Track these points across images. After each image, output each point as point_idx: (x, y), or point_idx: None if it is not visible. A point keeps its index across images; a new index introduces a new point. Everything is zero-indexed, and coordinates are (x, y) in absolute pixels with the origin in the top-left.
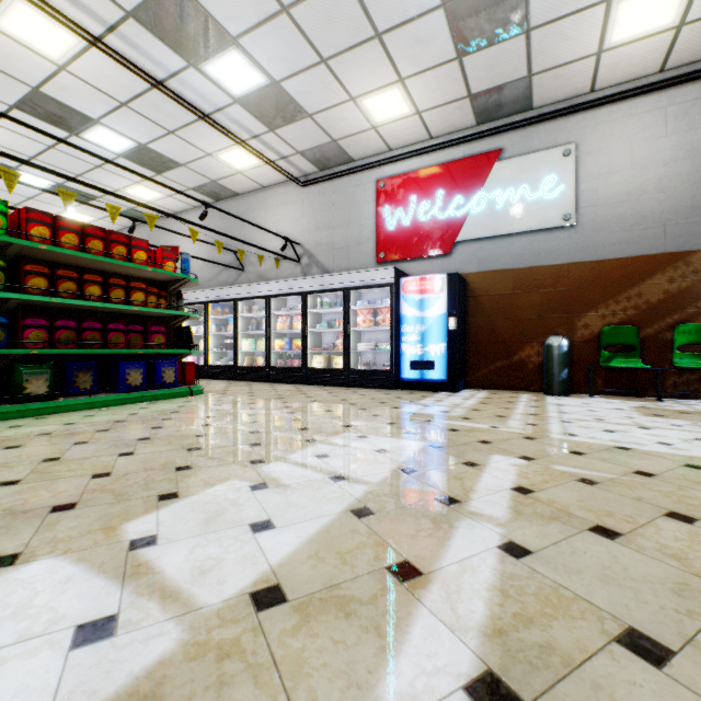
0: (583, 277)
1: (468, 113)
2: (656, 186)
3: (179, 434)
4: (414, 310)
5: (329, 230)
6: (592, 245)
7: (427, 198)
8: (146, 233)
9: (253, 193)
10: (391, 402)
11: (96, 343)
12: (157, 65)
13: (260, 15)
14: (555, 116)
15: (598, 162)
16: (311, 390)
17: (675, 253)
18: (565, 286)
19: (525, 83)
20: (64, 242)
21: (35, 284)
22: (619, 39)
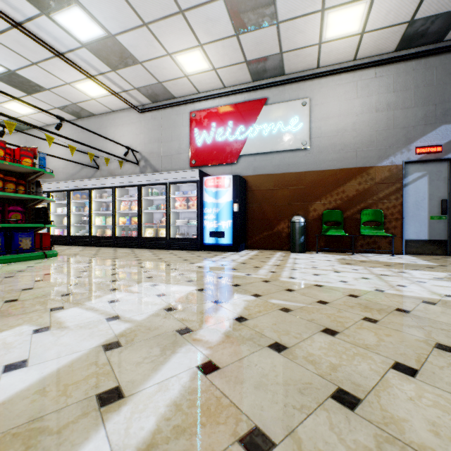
0: (313, 180)
1: (246, 73)
2: (352, 128)
3: (8, 289)
4: (212, 198)
5: (158, 143)
6: (318, 161)
7: (222, 126)
8: (24, 139)
9: (105, 114)
10: (191, 259)
11: None
12: (14, 9)
13: None
14: (298, 80)
15: (321, 111)
16: (141, 252)
17: (362, 168)
18: (303, 185)
19: (279, 57)
20: None
21: None
22: (330, 37)
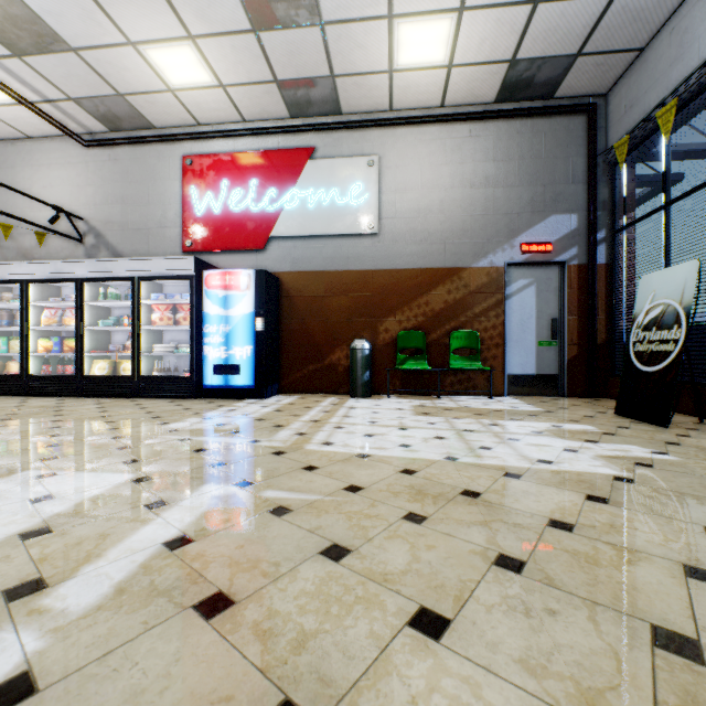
0: (384, 284)
1: (279, 101)
2: (439, 208)
3: None
4: (218, 308)
5: (123, 206)
6: (391, 255)
7: (240, 186)
8: None
9: (13, 142)
10: (168, 416)
11: None
12: None
13: None
14: (362, 126)
15: (396, 178)
16: (77, 405)
17: (452, 268)
18: (370, 291)
19: (330, 83)
20: None
21: None
22: (405, 63)
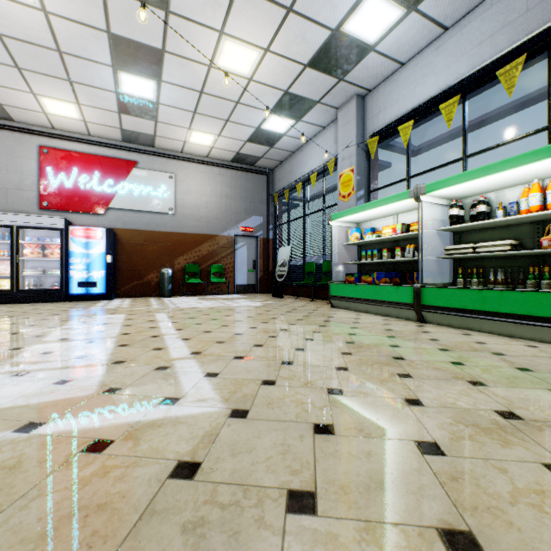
0: (178, 240)
1: (118, 134)
2: (206, 205)
3: None
4: (82, 249)
5: None
6: (182, 225)
7: (87, 174)
8: None
9: None
10: (77, 307)
11: None
12: None
13: None
14: (166, 157)
15: (184, 187)
16: None
17: (212, 235)
18: (170, 243)
19: (152, 137)
20: None
21: None
22: (193, 141)
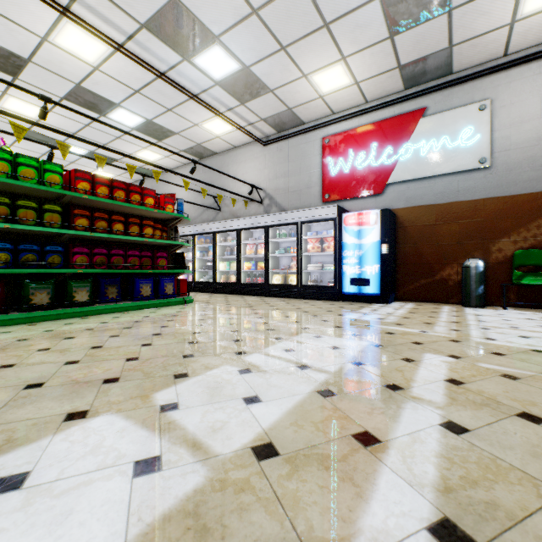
0: (497, 210)
1: (397, 80)
2: None
3: (180, 331)
4: (353, 239)
5: (285, 178)
6: (505, 183)
7: (363, 150)
8: (150, 185)
9: (227, 152)
10: (336, 311)
11: (120, 265)
12: (161, 61)
13: (236, 18)
14: (472, 78)
15: (510, 114)
16: (272, 301)
17: None
18: (481, 217)
19: (446, 53)
20: (99, 193)
21: (80, 223)
22: (530, 10)
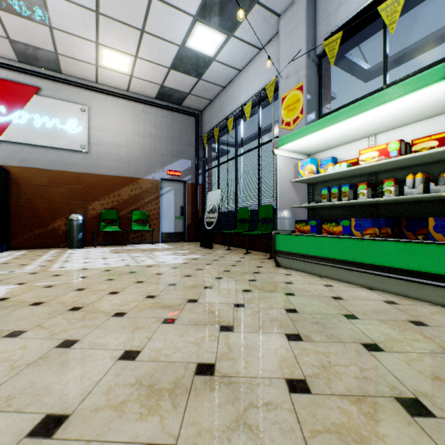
0: (93, 182)
1: (9, 49)
2: (126, 144)
3: None
4: None
5: None
6: (97, 166)
7: None
8: None
9: None
10: None
11: None
12: None
13: None
14: (77, 85)
15: (100, 122)
16: None
17: (133, 178)
18: (83, 185)
19: (54, 56)
20: None
21: None
22: (106, 65)
